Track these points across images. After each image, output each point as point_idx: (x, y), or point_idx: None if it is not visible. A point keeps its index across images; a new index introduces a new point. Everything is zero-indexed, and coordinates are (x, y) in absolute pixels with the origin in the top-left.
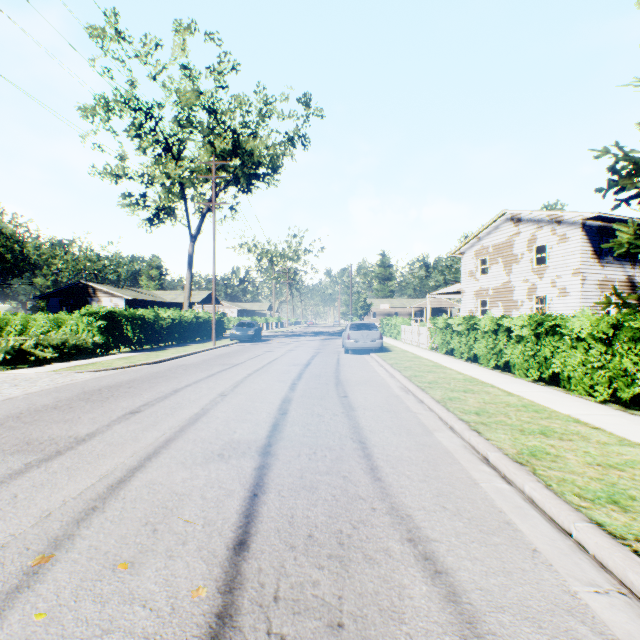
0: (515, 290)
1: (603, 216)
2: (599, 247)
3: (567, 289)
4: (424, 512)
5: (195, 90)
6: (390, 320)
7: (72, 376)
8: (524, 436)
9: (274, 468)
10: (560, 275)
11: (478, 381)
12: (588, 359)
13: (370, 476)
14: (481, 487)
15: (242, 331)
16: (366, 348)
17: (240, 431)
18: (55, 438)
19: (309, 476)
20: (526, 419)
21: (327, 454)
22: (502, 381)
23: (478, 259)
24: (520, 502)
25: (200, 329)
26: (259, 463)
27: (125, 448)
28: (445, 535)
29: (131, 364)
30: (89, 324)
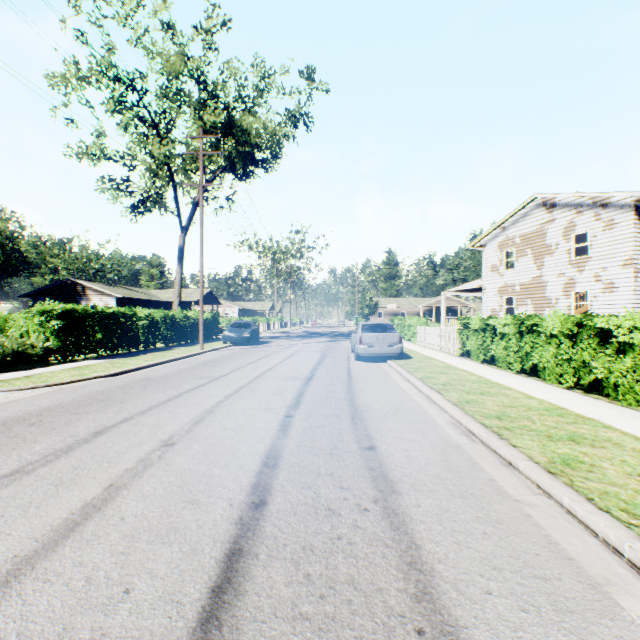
0: (548, 286)
1: None
2: None
3: (615, 283)
4: None
5: (180, 54)
6: (403, 320)
7: None
8: None
9: None
10: (606, 267)
11: (571, 414)
12: None
13: None
14: None
15: (236, 332)
16: (382, 354)
17: (140, 588)
18: None
19: None
20: None
21: None
22: (608, 414)
23: (502, 251)
24: None
25: (190, 330)
26: None
27: None
28: None
29: (76, 378)
30: (41, 325)
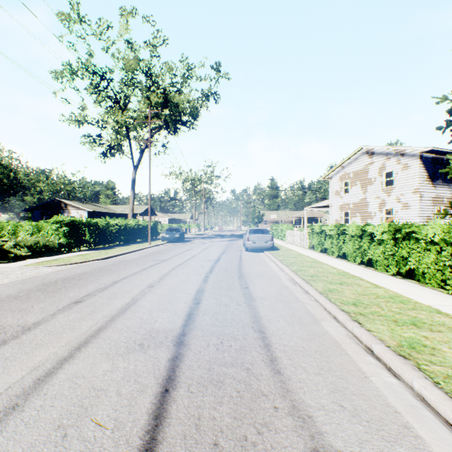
0: (369, 204)
1: (436, 150)
2: (432, 173)
3: (408, 204)
4: (324, 412)
5: (136, 58)
6: (278, 226)
7: (38, 270)
8: (399, 327)
9: (186, 359)
10: (403, 193)
11: (349, 275)
12: (440, 259)
13: (270, 368)
14: (372, 381)
15: (170, 234)
16: (261, 247)
17: (160, 320)
18: (6, 327)
19: (216, 368)
20: (396, 310)
21: (232, 344)
22: (368, 275)
23: (342, 182)
24: (412, 400)
25: (140, 233)
26: (173, 354)
27: (61, 337)
28: (348, 443)
29: (85, 260)
30: (56, 230)
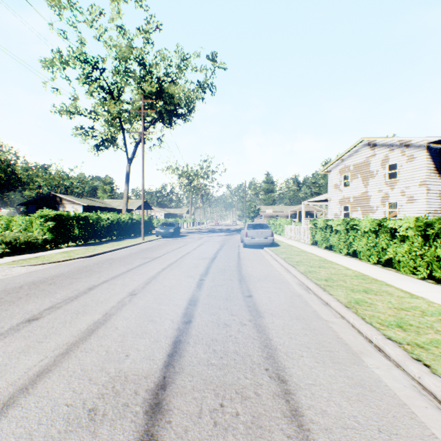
0: (371, 198)
1: None
2: (439, 164)
3: (414, 197)
4: None
5: (128, 46)
6: (275, 221)
7: (9, 270)
8: None
9: None
10: (408, 186)
11: (370, 278)
12: None
13: None
14: None
15: (165, 229)
16: (260, 243)
17: (133, 354)
18: None
19: None
20: None
21: (239, 410)
22: (392, 278)
23: (342, 175)
24: None
25: (134, 227)
26: (140, 437)
27: None
28: None
29: (67, 258)
30: (41, 224)
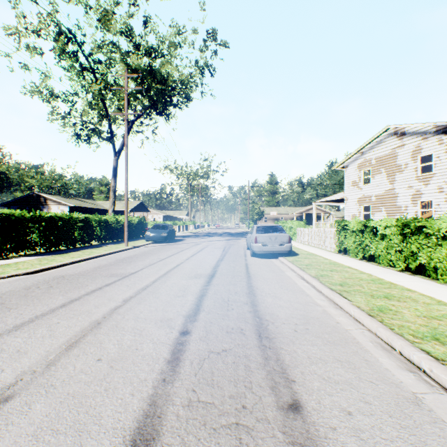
0: (399, 196)
1: None
2: None
3: None
4: None
5: (109, 9)
6: (285, 223)
7: None
8: None
9: None
10: None
11: None
12: None
13: None
14: None
15: (156, 233)
16: (274, 252)
17: None
18: None
19: None
20: None
21: None
22: None
23: (361, 170)
24: None
25: (121, 231)
26: None
27: None
28: None
29: None
30: None
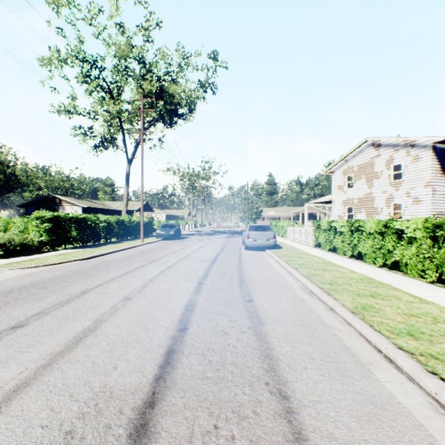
0: (375, 199)
1: None
2: None
3: (420, 198)
4: None
5: (128, 44)
6: (278, 222)
7: (1, 273)
8: None
9: None
10: (413, 187)
11: (376, 281)
12: None
13: None
14: None
15: (165, 231)
16: (262, 245)
17: (122, 366)
18: None
19: None
20: None
21: (235, 433)
22: (399, 281)
23: (345, 176)
24: None
25: (134, 229)
26: None
27: None
28: None
29: (63, 260)
30: (37, 226)
